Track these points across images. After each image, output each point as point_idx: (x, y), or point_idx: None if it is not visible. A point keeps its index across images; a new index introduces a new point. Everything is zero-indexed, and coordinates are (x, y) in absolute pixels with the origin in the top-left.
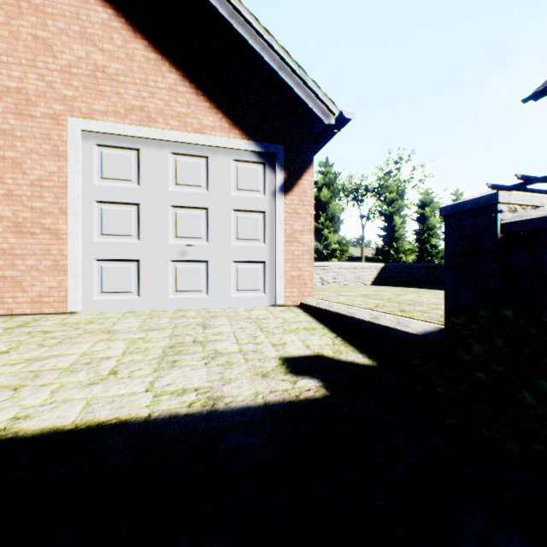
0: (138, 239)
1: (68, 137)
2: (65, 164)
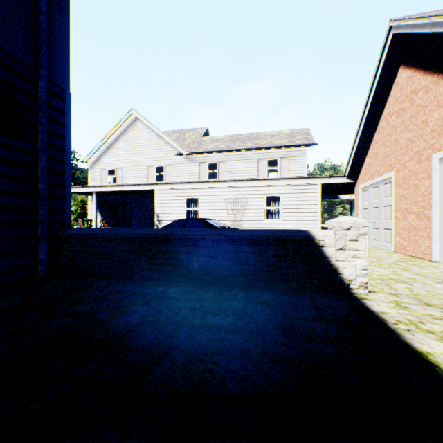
0: None
1: (431, 166)
2: (430, 181)
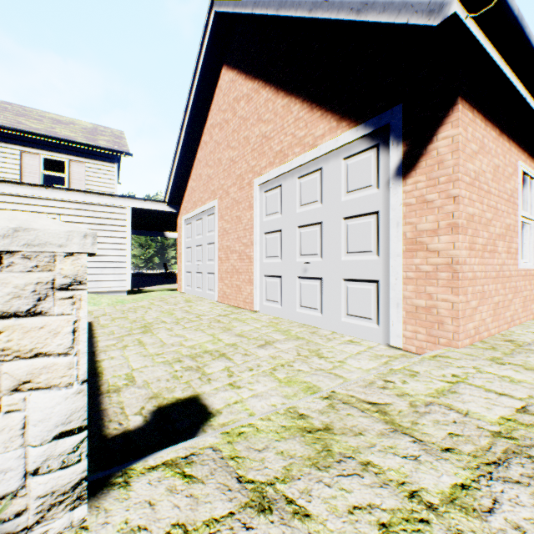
0: (281, 259)
1: (253, 193)
2: (252, 212)
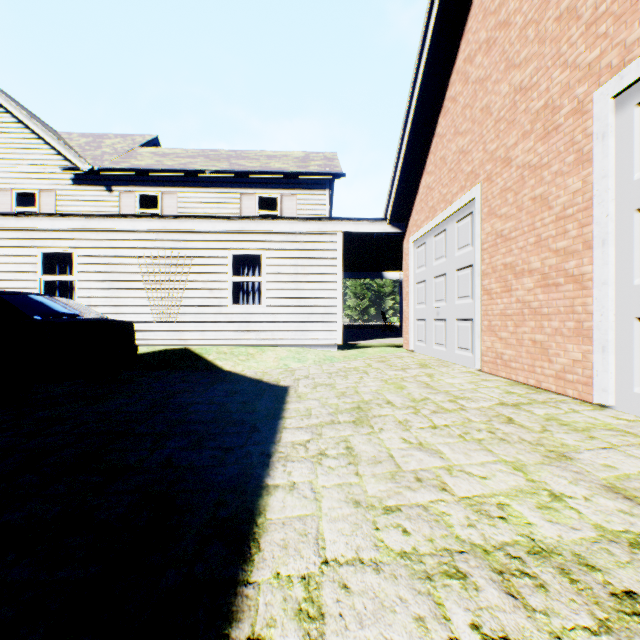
0: None
1: (592, 125)
2: (588, 171)
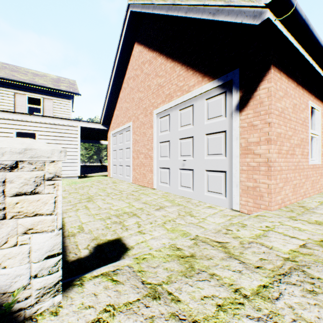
0: (169, 158)
1: (153, 119)
2: (152, 130)
